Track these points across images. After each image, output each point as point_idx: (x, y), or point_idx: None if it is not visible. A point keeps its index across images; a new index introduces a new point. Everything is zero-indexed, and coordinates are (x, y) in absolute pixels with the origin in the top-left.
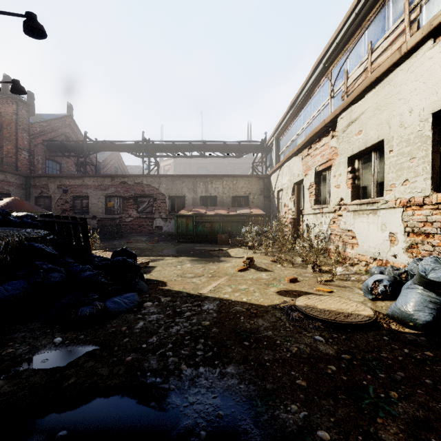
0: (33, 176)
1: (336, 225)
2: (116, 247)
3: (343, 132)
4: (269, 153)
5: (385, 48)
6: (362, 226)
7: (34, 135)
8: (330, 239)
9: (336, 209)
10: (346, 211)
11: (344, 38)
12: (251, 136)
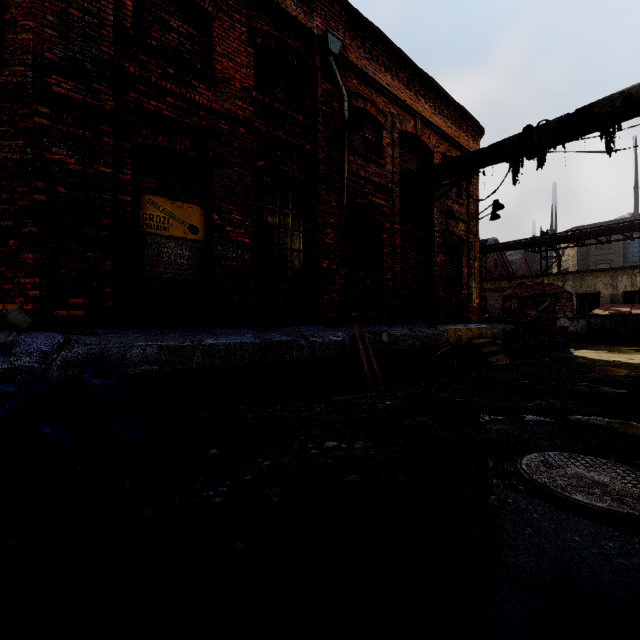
0: None
1: None
2: None
3: None
4: None
5: None
6: None
7: None
8: None
9: None
10: None
11: None
12: None
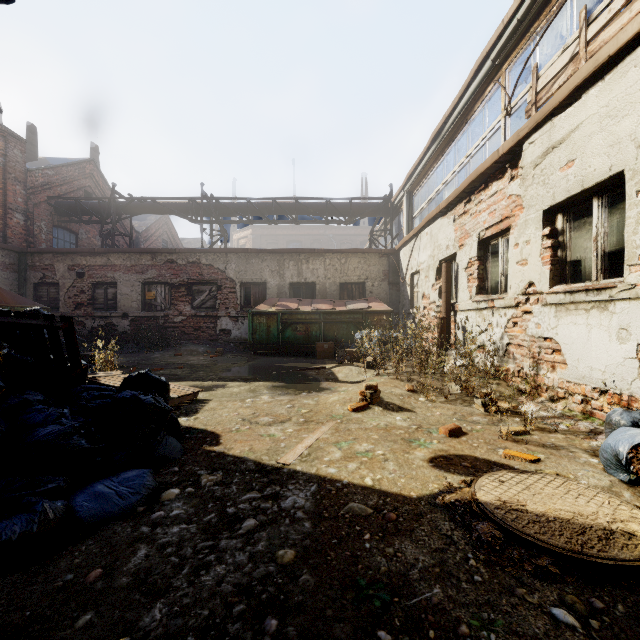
0: (30, 251)
1: (520, 329)
2: (155, 362)
3: (534, 167)
4: (395, 216)
5: (616, 12)
6: (575, 331)
7: (33, 189)
8: (507, 352)
9: (520, 302)
10: (541, 304)
11: (531, 9)
12: (366, 195)
